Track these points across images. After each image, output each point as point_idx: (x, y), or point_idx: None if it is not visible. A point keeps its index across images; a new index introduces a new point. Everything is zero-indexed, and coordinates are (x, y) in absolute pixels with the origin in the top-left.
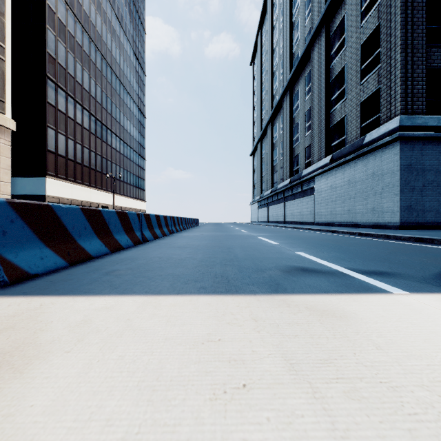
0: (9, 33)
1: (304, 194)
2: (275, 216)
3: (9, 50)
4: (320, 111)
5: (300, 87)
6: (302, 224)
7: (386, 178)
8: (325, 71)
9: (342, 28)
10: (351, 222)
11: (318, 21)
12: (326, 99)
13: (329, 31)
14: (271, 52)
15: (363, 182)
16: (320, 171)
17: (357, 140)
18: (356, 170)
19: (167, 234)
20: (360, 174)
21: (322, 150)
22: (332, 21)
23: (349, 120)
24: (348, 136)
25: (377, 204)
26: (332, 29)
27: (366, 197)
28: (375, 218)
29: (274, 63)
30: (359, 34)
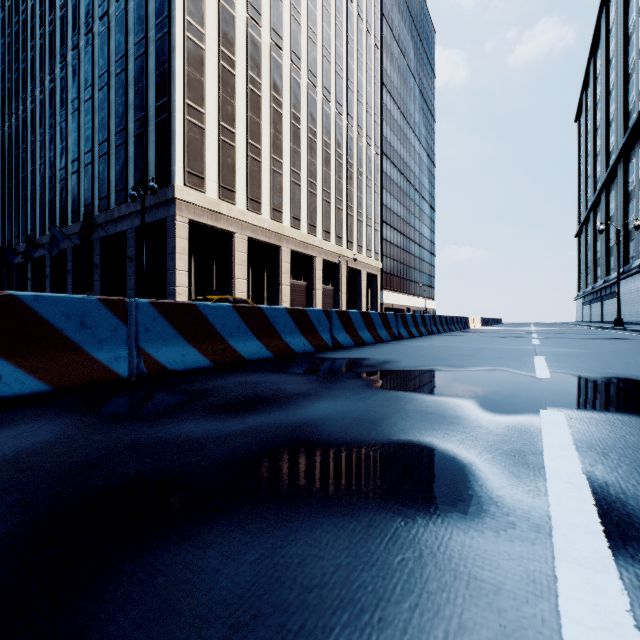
0: (379, 214)
1: (612, 296)
2: (595, 315)
3: (379, 223)
4: (620, 227)
5: (614, 191)
6: (611, 323)
7: (639, 294)
8: (623, 196)
9: (633, 168)
10: (629, 321)
11: (615, 156)
12: (624, 219)
13: (627, 162)
14: (594, 131)
15: (633, 294)
16: (614, 280)
17: (632, 263)
18: (631, 284)
19: (490, 325)
20: (632, 288)
21: (621, 261)
22: (629, 155)
23: (636, 243)
24: (635, 254)
25: (637, 309)
26: (629, 161)
27: (634, 304)
28: (636, 319)
29: (597, 144)
30: (639, 182)
